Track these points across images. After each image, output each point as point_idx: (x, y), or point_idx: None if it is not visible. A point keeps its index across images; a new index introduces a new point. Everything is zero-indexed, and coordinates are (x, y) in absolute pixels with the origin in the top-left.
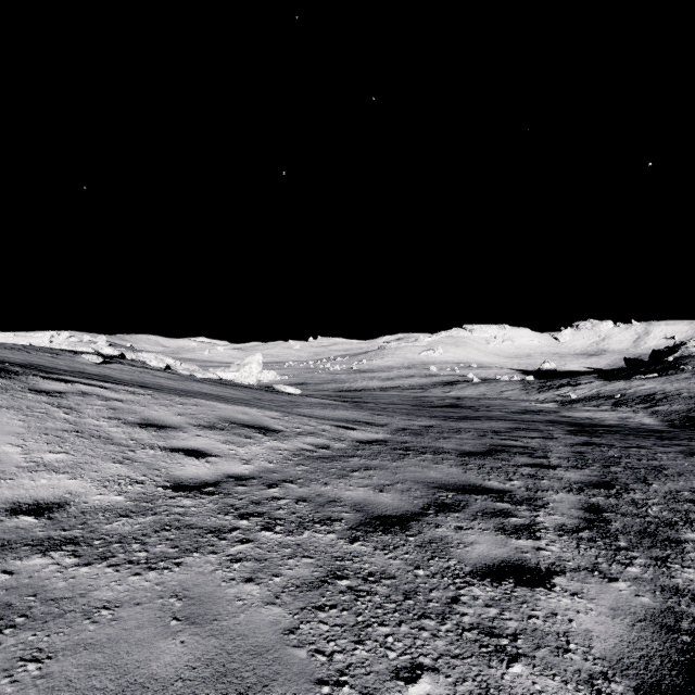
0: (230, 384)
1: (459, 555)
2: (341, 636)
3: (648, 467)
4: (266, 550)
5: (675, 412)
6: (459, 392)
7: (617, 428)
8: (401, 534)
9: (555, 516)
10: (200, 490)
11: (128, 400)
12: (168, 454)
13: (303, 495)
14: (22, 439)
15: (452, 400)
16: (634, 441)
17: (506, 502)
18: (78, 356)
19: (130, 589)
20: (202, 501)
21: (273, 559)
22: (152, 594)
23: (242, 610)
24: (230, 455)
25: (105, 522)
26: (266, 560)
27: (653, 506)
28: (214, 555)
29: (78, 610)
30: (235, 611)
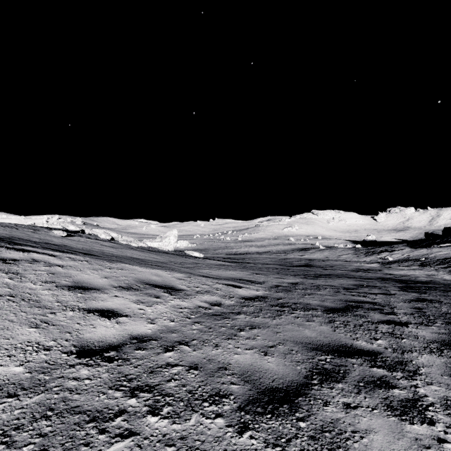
0: (154, 251)
1: None
2: None
3: None
4: (146, 450)
5: None
6: (310, 255)
7: (433, 284)
8: (291, 418)
9: (433, 386)
10: (102, 355)
11: (68, 265)
12: (85, 315)
13: (195, 361)
14: None
15: (306, 261)
16: None
17: (381, 367)
18: (52, 231)
19: None
20: (99, 370)
21: None
22: None
23: None
24: (138, 315)
25: None
26: None
27: None
28: None
29: None
30: None
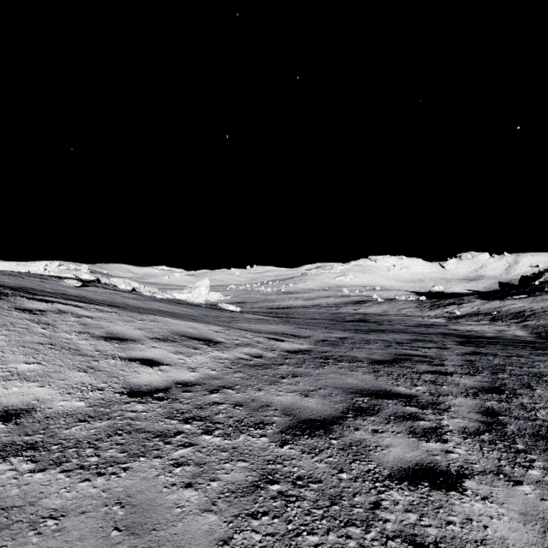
0: (183, 303)
1: (378, 458)
2: (272, 547)
3: (530, 374)
4: (206, 453)
5: (542, 326)
6: (366, 309)
7: (497, 339)
8: (325, 438)
9: (457, 419)
10: (151, 395)
11: (97, 317)
12: (127, 363)
13: (240, 400)
14: (1, 351)
15: (360, 315)
16: (514, 351)
17: (414, 406)
18: (62, 281)
19: (78, 496)
20: (152, 406)
21: (211, 463)
22: (97, 501)
23: (180, 519)
24: (179, 364)
25: (65, 427)
26: (205, 465)
27: (540, 410)
28: (158, 459)
29: (25, 520)
30: (173, 520)
